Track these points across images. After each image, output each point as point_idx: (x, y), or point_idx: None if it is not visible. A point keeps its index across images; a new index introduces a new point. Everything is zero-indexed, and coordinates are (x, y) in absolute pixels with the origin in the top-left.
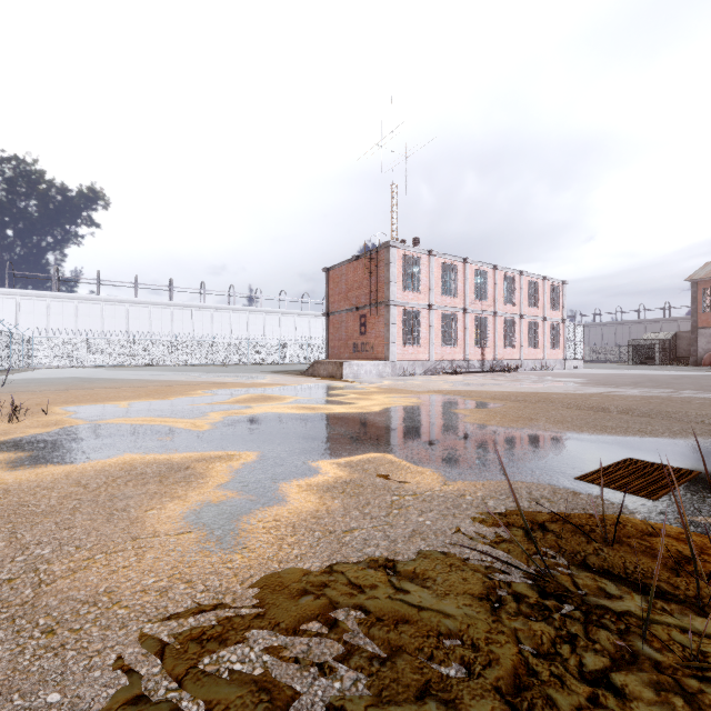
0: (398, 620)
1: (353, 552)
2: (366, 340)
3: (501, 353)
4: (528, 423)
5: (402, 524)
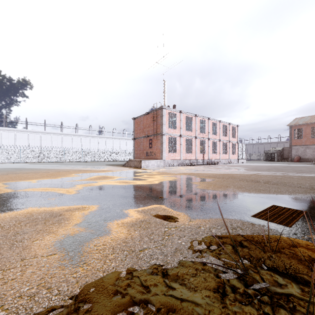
0: (169, 310)
1: (144, 263)
2: (152, 150)
3: (211, 156)
4: (226, 188)
5: (170, 245)
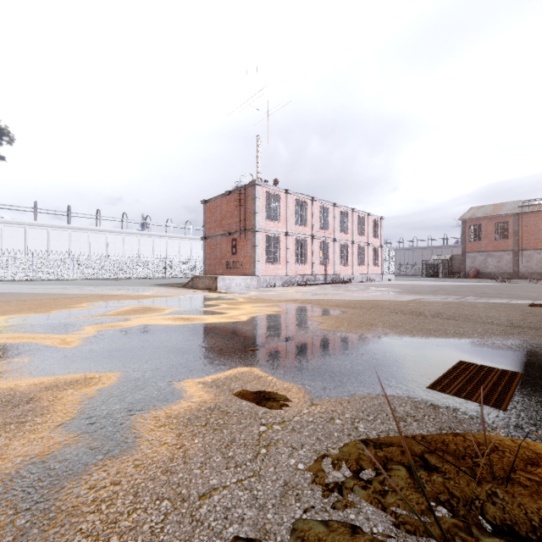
0: None
1: (209, 539)
2: (236, 259)
3: (339, 270)
4: (370, 329)
5: (272, 473)
